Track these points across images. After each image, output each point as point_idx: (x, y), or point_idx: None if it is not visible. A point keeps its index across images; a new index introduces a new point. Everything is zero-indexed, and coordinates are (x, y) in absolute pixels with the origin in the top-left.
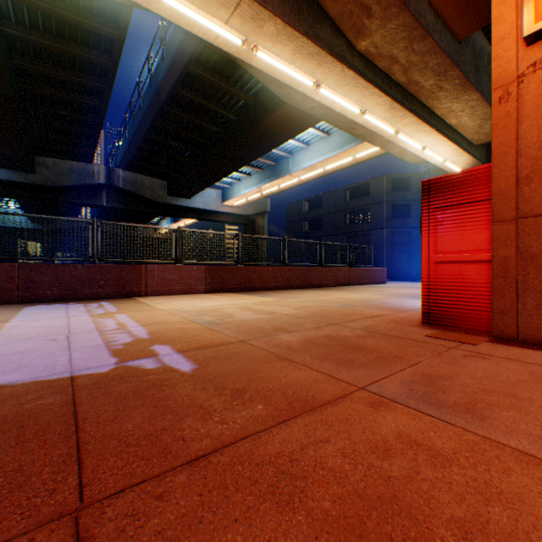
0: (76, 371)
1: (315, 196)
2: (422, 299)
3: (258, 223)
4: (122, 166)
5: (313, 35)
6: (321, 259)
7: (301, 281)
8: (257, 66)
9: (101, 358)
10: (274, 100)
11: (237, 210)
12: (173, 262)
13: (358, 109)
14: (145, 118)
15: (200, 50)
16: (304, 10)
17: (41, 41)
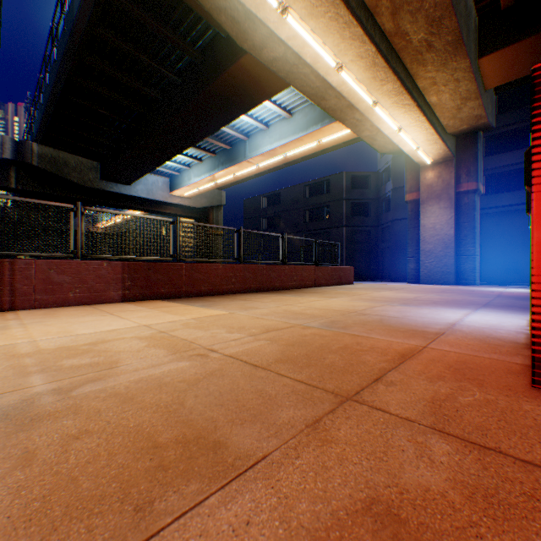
0: None
1: (274, 192)
2: (535, 330)
3: (213, 218)
4: (38, 140)
5: None
6: (284, 256)
7: (261, 283)
8: None
9: None
10: (227, 54)
11: (188, 202)
12: (70, 256)
13: (334, 61)
14: (60, 73)
15: None
16: None
17: None
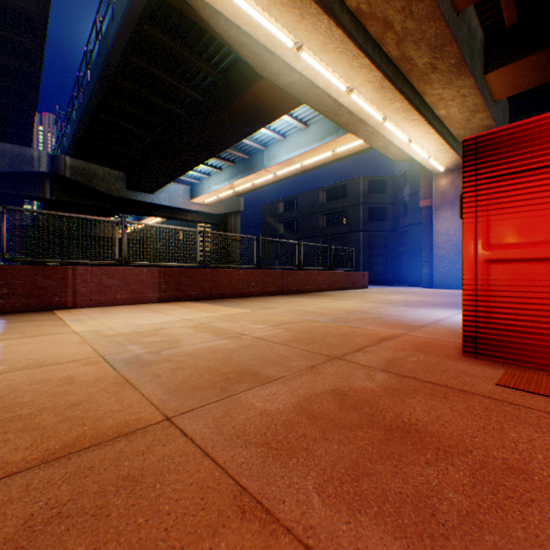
0: None
1: (291, 197)
2: (464, 316)
3: (231, 224)
4: (70, 153)
5: None
6: (300, 261)
7: (278, 286)
8: (222, 11)
9: None
10: (247, 76)
11: (207, 208)
12: (116, 263)
13: (345, 86)
14: (93, 94)
15: (155, 3)
16: None
17: None
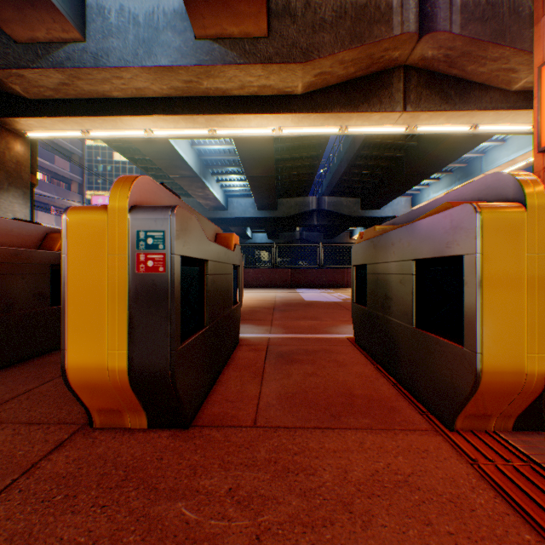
0: (333, 301)
1: None
2: None
3: None
4: (326, 193)
5: (460, 105)
6: None
7: None
8: (418, 133)
9: (338, 300)
10: None
11: None
12: None
13: (529, 125)
14: (343, 160)
15: None
16: (450, 93)
17: (290, 145)
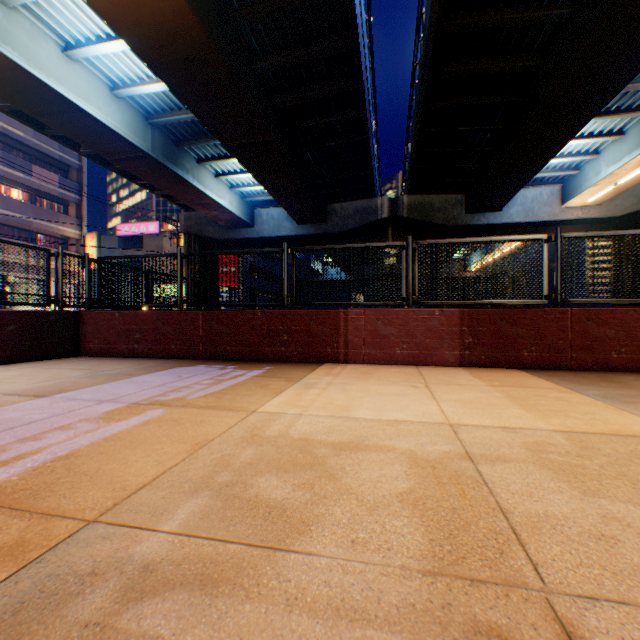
0: None
1: None
2: None
3: None
4: (407, 192)
5: None
6: None
7: None
8: None
9: None
10: None
11: (593, 211)
12: (400, 303)
13: None
14: (417, 111)
15: None
16: None
17: (281, 61)
